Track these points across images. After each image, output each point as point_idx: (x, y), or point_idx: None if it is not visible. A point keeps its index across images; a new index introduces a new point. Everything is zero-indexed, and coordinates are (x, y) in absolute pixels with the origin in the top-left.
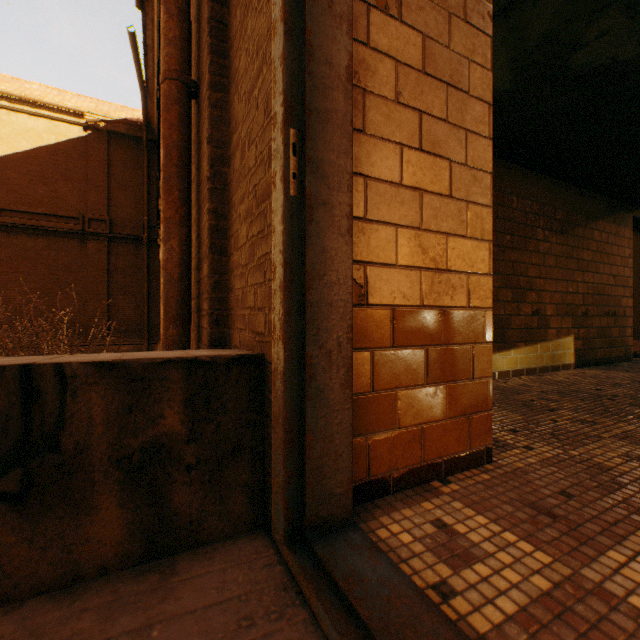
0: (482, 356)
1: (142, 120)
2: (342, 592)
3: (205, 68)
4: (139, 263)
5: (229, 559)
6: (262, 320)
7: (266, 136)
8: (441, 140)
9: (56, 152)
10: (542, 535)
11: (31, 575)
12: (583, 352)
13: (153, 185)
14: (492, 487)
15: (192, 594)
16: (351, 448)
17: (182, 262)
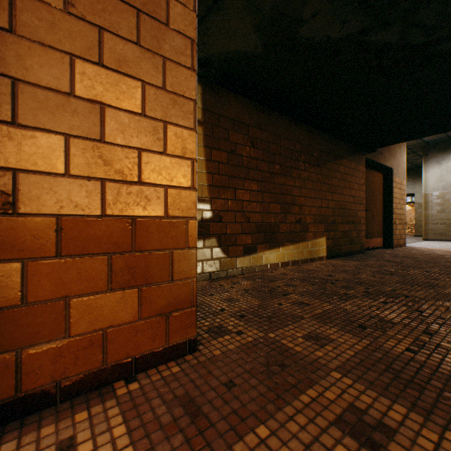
0: (184, 260)
1: None
2: None
3: None
4: None
5: None
6: None
7: None
8: (131, 61)
9: None
10: (165, 445)
11: None
12: (332, 248)
13: None
14: (171, 382)
15: None
16: None
17: None
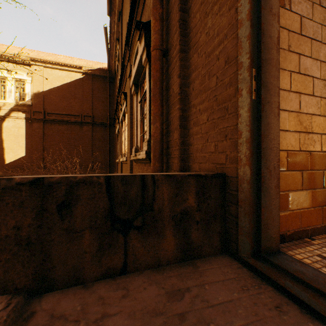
0: None
1: (106, 68)
2: (296, 277)
3: (175, 43)
4: (105, 135)
5: (218, 263)
6: (223, 157)
7: (227, 72)
8: (308, 67)
9: (70, 86)
10: None
11: (144, 260)
12: None
13: (111, 98)
14: None
15: (212, 275)
16: (278, 216)
17: (161, 133)
